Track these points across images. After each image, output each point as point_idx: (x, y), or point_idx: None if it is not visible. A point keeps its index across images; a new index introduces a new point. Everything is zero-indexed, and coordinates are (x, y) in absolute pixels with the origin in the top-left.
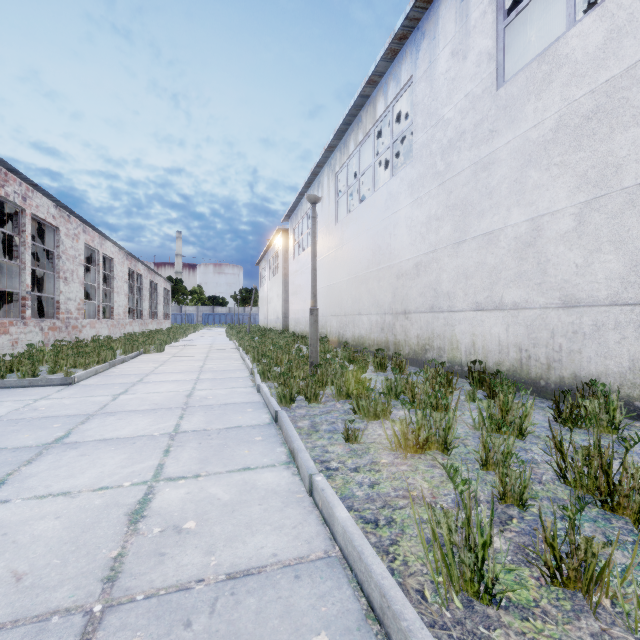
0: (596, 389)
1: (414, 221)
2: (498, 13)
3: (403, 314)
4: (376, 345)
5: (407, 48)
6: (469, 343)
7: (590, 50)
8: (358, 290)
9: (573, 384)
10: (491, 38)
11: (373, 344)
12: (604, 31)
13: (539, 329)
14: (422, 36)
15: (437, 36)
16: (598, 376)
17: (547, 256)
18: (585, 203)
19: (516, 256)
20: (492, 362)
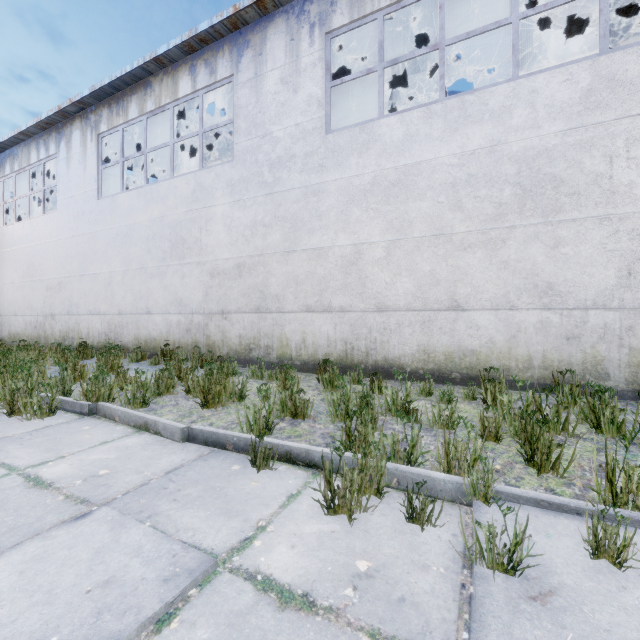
0: (127, 348)
1: (58, 253)
2: (99, 159)
3: (51, 316)
4: (31, 340)
5: (54, 131)
6: (87, 333)
7: (126, 208)
8: (14, 295)
9: (121, 348)
10: (96, 170)
11: (28, 339)
12: (129, 203)
13: (112, 324)
14: (63, 133)
15: (71, 142)
16: (128, 343)
17: (114, 291)
18: (124, 271)
19: (105, 288)
20: (96, 342)
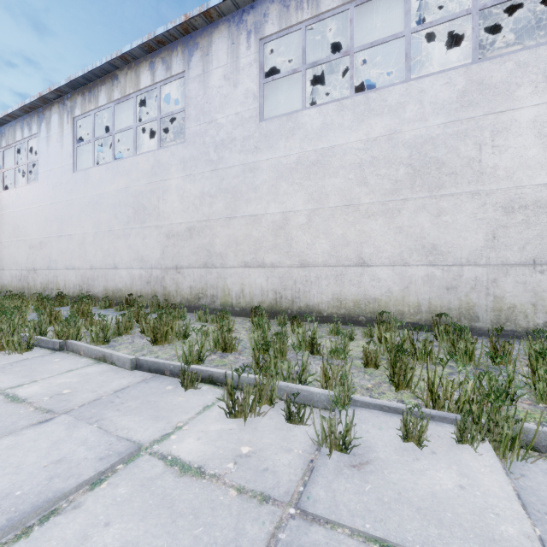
0: (98, 298)
1: (39, 217)
2: (74, 139)
3: (33, 270)
4: (16, 290)
5: (36, 114)
6: (64, 285)
7: (96, 180)
8: (2, 252)
9: (93, 297)
10: (71, 148)
11: (14, 290)
12: (99, 176)
13: (85, 277)
14: (44, 116)
15: (51, 124)
16: (98, 293)
17: (87, 249)
18: (95, 233)
19: (79, 247)
20: (72, 292)
